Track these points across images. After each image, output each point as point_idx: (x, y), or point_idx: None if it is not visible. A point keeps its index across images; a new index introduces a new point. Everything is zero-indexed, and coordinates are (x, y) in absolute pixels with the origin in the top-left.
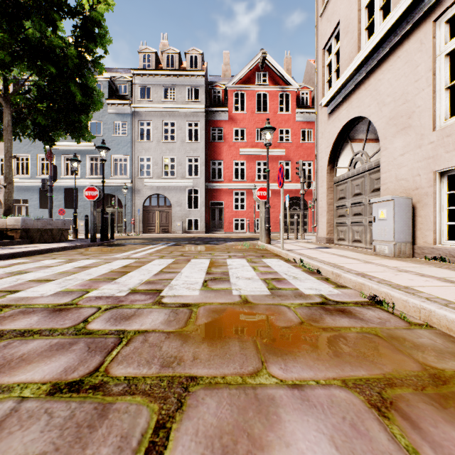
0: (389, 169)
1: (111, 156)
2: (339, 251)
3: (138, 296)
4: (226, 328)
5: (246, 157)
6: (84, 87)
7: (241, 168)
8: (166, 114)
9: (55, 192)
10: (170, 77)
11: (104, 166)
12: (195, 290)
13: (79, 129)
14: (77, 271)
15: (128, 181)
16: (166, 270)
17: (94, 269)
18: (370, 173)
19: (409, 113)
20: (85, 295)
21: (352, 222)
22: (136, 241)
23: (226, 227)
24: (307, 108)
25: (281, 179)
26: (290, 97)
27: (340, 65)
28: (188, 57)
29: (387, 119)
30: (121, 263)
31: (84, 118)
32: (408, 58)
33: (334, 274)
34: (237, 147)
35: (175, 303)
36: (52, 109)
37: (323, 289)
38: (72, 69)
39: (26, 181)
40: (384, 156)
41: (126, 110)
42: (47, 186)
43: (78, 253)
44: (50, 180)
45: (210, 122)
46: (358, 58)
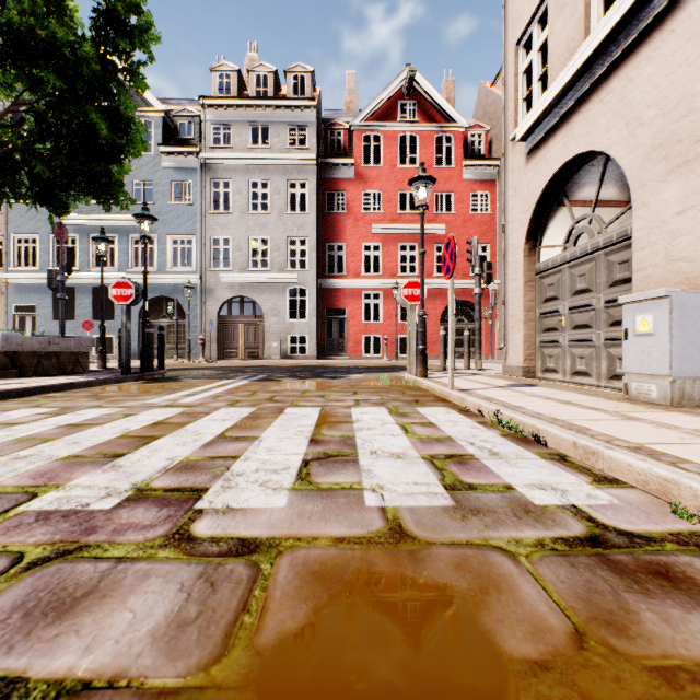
0: (652, 242)
1: (168, 237)
2: (555, 392)
3: (140, 512)
4: (348, 667)
5: (382, 237)
6: (112, 114)
7: (374, 256)
8: (254, 168)
9: (78, 293)
10: (262, 109)
11: (157, 251)
12: (280, 491)
13: (108, 187)
14: (56, 436)
15: (194, 276)
16: (232, 433)
17: (93, 431)
18: (607, 253)
19: (696, 133)
20: (19, 507)
21: (572, 340)
22: (201, 372)
23: (351, 350)
24: (480, 158)
25: (450, 262)
26: (453, 141)
27: (550, 65)
28: (289, 78)
29: (648, 149)
30: (154, 416)
31: (116, 169)
32: (694, 29)
33: (580, 447)
34: (368, 222)
35: (220, 540)
36: (60, 152)
37: (570, 489)
38: (91, 81)
39: (33, 276)
40: (642, 217)
41: (191, 163)
42: (57, 282)
43: (89, 395)
44: (61, 273)
45: (324, 182)
46: (589, 44)
